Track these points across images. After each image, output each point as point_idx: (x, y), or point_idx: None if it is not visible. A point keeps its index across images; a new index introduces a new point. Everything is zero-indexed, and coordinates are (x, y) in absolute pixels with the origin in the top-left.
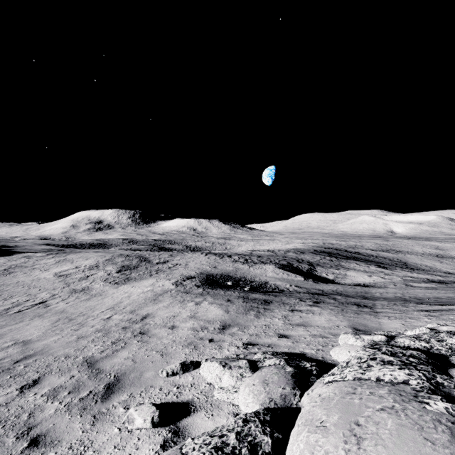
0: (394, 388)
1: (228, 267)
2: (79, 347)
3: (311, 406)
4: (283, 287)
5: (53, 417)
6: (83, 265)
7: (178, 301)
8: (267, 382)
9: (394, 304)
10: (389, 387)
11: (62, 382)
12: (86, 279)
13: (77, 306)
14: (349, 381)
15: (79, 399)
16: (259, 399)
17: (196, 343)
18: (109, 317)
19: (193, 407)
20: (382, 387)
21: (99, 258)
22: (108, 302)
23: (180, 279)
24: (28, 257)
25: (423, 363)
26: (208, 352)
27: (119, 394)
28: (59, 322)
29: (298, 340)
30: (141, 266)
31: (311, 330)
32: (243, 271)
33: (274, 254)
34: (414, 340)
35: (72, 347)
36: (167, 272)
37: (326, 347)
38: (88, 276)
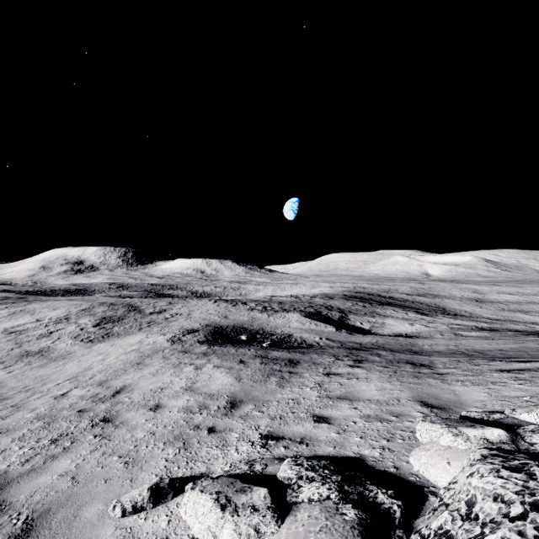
0: None
1: (242, 317)
2: None
3: None
4: (311, 341)
5: None
6: (48, 317)
7: (172, 365)
8: None
9: (458, 361)
10: None
11: None
12: (48, 336)
13: (23, 376)
14: None
15: None
16: None
17: (187, 437)
18: (65, 393)
19: None
20: None
21: (72, 308)
22: (71, 369)
23: (178, 334)
24: None
25: None
26: (205, 455)
27: None
28: None
29: (346, 428)
30: (129, 317)
31: (360, 407)
32: (261, 321)
33: (299, 300)
34: None
35: None
36: (162, 325)
37: (394, 442)
38: (52, 333)
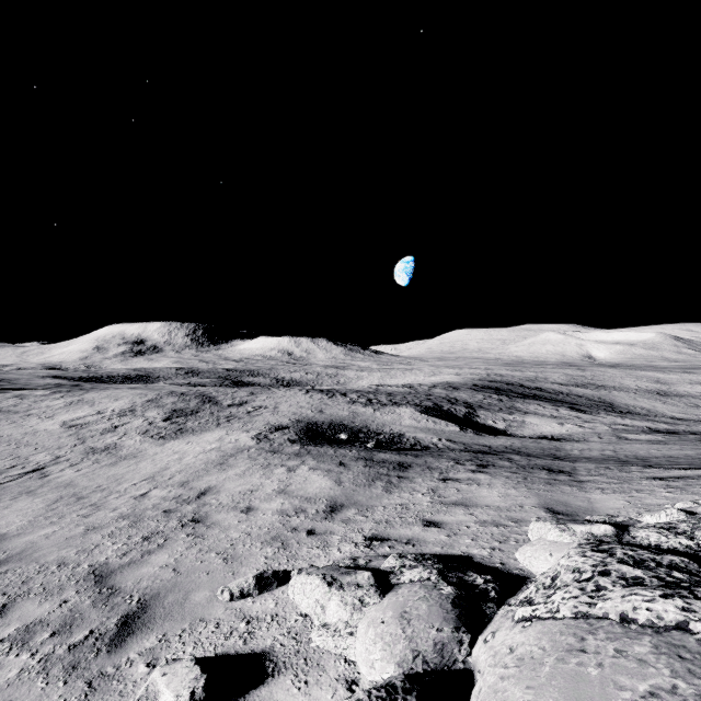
0: (664, 640)
1: (341, 411)
2: (85, 546)
3: (498, 676)
4: (427, 442)
5: (13, 686)
6: (110, 409)
7: (260, 466)
8: (409, 616)
9: (606, 468)
10: (653, 638)
11: (45, 612)
12: (113, 431)
13: (93, 475)
14: (566, 620)
15: (67, 648)
16: (395, 654)
17: (286, 538)
18: (145, 493)
19: (272, 665)
20: (637, 638)
21: (136, 398)
22: (145, 468)
23: (264, 431)
24: (20, 396)
25: (700, 582)
26: (305, 554)
27: (141, 635)
28: (60, 502)
29: (458, 532)
30: (204, 410)
31: (477, 512)
32: (365, 417)
33: (413, 391)
34: (665, 534)
35: (73, 546)
36: (244, 420)
37: (506, 543)
38: (117, 427)
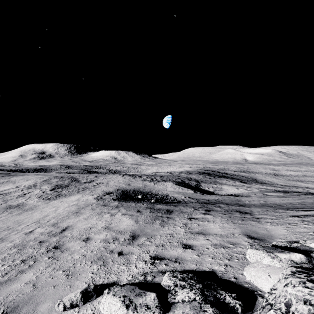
0: None
1: (139, 184)
2: None
3: None
4: (179, 198)
5: None
6: (23, 185)
7: (97, 213)
8: None
9: (267, 210)
10: None
11: None
12: (23, 196)
13: (6, 220)
14: None
15: None
16: None
17: (106, 258)
18: (32, 230)
19: None
20: None
21: (37, 179)
22: (36, 216)
23: (101, 194)
24: None
25: None
26: (116, 269)
27: None
28: None
29: (203, 252)
30: (72, 185)
31: (210, 238)
32: (150, 187)
33: (172, 175)
34: None
35: None
36: (91, 189)
37: (232, 261)
38: (25, 194)
